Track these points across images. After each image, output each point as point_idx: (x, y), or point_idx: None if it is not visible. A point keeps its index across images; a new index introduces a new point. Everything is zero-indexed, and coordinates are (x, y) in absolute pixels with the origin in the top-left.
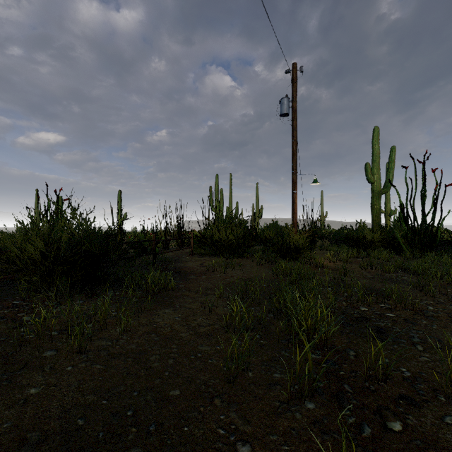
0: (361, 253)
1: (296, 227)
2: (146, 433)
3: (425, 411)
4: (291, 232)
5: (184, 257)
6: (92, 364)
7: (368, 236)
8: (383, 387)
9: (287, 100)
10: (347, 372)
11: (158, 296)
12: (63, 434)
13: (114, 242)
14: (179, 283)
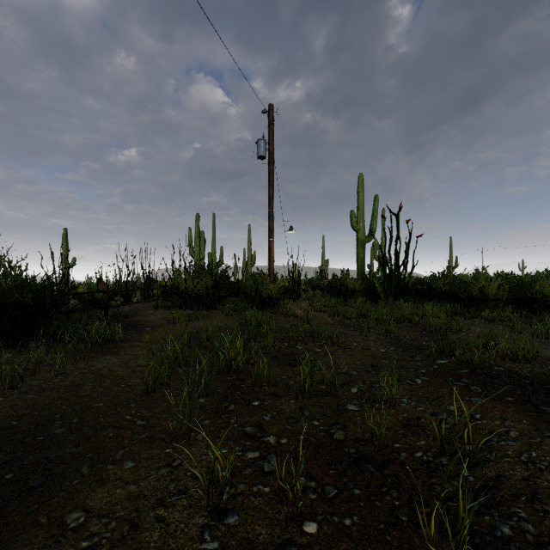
0: (341, 303)
1: (272, 276)
2: (70, 423)
3: (283, 398)
4: (264, 282)
5: (147, 311)
6: (25, 394)
7: (350, 285)
8: (266, 390)
9: (264, 142)
10: (247, 384)
11: (103, 347)
12: (0, 428)
13: (51, 292)
14: (131, 336)
